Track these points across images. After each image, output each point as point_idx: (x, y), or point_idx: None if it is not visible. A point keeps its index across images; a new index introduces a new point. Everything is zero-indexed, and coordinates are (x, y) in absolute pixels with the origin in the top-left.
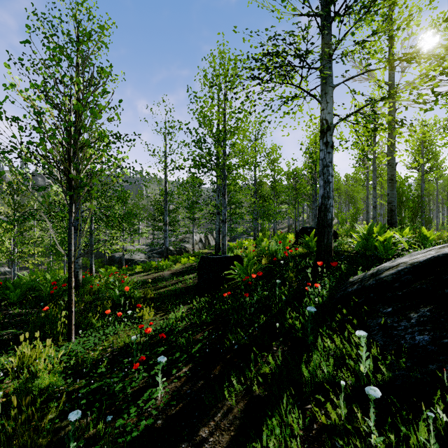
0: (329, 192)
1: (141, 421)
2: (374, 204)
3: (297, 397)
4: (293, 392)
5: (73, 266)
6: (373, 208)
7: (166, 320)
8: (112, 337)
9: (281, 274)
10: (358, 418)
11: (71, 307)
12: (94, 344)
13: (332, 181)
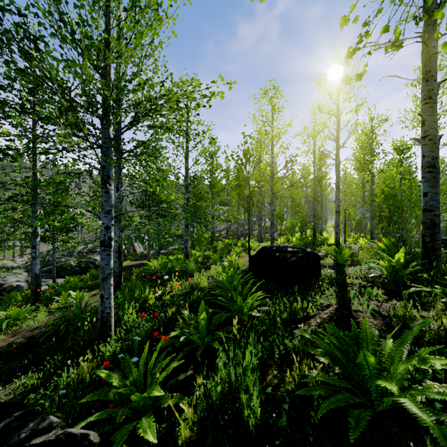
0: None
1: None
2: (338, 208)
3: None
4: None
5: None
6: (337, 213)
7: None
8: None
9: None
10: None
11: None
12: None
13: None
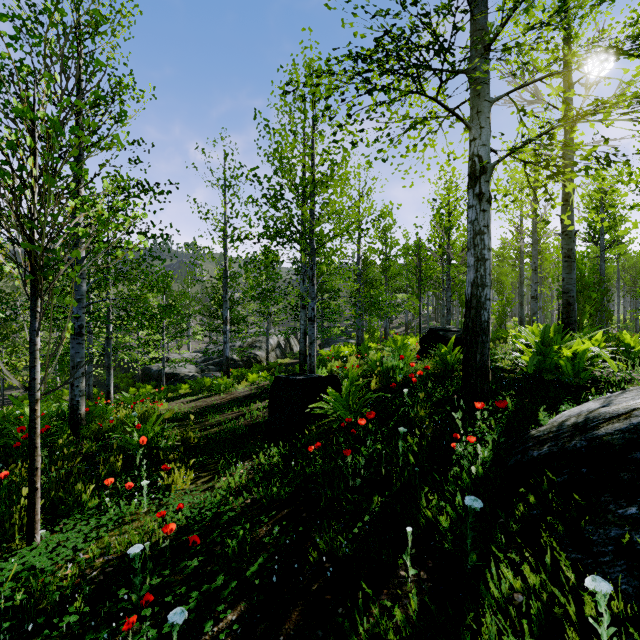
0: (484, 277)
1: None
2: (535, 294)
3: None
4: None
5: (38, 407)
6: (533, 299)
7: (211, 491)
8: (107, 536)
9: (403, 409)
10: None
11: (34, 482)
12: (77, 546)
13: (490, 258)
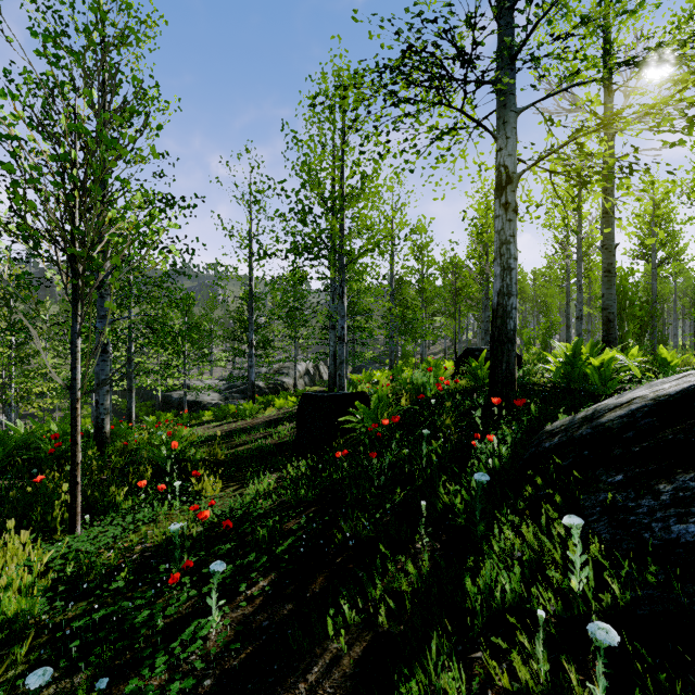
0: (510, 286)
1: (175, 681)
2: (579, 314)
3: (456, 637)
4: (450, 627)
5: (79, 406)
6: (577, 319)
7: (240, 497)
8: (144, 527)
9: (431, 420)
10: (571, 681)
11: (76, 476)
12: (115, 538)
13: (516, 268)
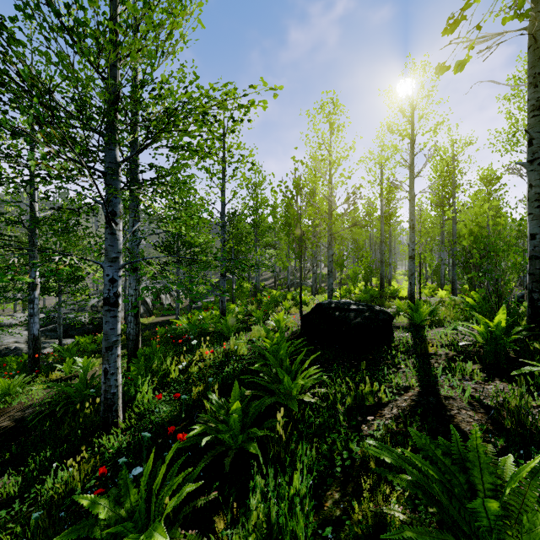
0: None
1: None
2: (413, 253)
3: None
4: None
5: None
6: (410, 259)
7: None
8: None
9: None
10: None
11: None
12: None
13: None
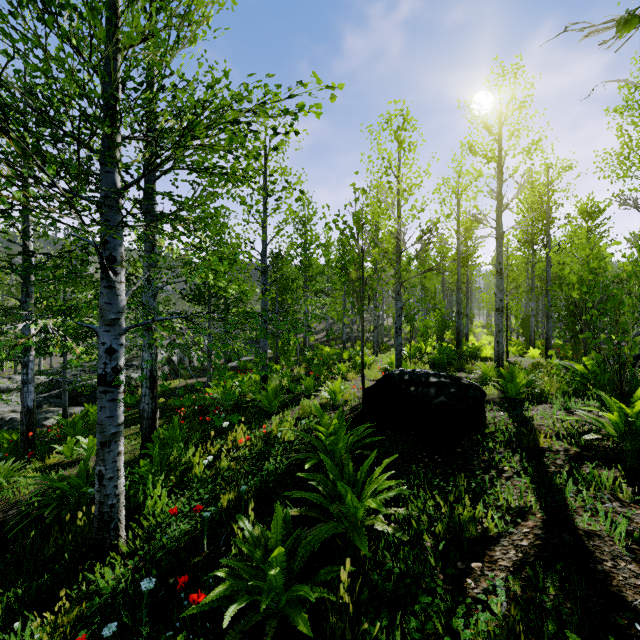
0: None
1: None
2: (500, 304)
3: None
4: None
5: None
6: (498, 311)
7: None
8: None
9: None
10: None
11: None
12: None
13: None
